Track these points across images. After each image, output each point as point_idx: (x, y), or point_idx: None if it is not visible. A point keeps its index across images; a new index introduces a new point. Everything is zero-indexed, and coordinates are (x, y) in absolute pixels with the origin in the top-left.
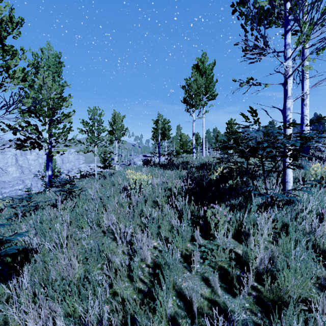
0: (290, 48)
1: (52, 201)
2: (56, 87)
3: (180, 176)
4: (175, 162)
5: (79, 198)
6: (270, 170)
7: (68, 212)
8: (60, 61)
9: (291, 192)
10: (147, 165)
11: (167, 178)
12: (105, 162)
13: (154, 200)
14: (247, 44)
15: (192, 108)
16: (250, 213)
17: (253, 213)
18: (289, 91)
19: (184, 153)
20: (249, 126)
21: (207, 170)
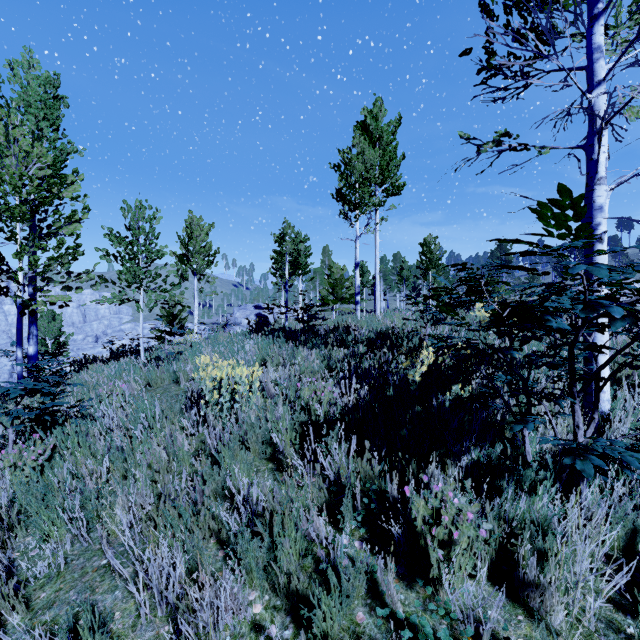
0: (602, 58)
1: (7, 433)
2: (41, 152)
3: (330, 364)
4: (319, 326)
5: (79, 423)
6: (590, 376)
7: (29, 476)
8: (60, 96)
9: (612, 419)
10: (258, 331)
11: (301, 370)
12: (173, 321)
13: (265, 439)
14: (492, 52)
15: (355, 210)
16: (532, 498)
17: (543, 501)
18: (601, 164)
19: (337, 302)
20: (559, 248)
21: (391, 349)
